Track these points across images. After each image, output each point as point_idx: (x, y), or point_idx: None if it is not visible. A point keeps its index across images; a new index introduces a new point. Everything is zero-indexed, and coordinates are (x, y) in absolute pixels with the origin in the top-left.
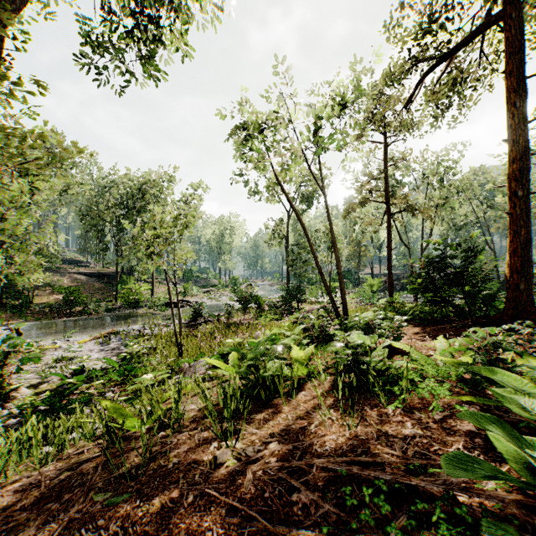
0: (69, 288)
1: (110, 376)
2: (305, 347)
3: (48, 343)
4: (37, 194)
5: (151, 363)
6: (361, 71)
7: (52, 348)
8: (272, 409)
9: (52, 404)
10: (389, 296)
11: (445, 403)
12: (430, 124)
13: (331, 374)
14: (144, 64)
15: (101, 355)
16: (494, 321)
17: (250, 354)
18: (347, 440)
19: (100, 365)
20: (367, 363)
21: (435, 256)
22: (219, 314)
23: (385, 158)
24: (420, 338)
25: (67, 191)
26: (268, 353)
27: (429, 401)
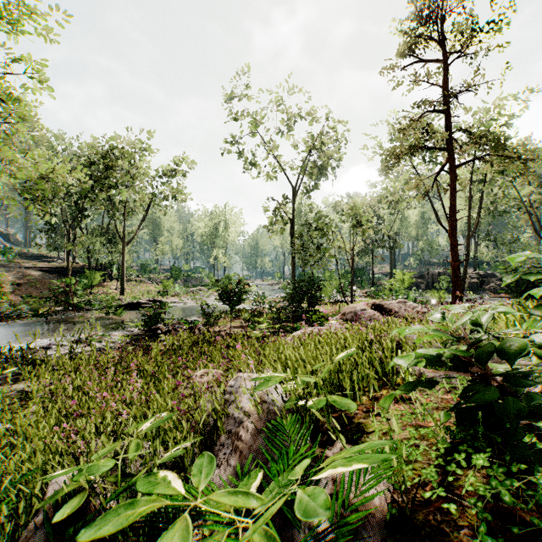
0: None
1: None
2: None
3: None
4: None
5: None
6: None
7: None
8: None
9: None
10: (455, 292)
11: None
12: None
13: None
14: None
15: None
16: None
17: None
18: None
19: None
20: None
21: None
22: (197, 319)
23: (446, 82)
24: None
25: None
26: None
27: None
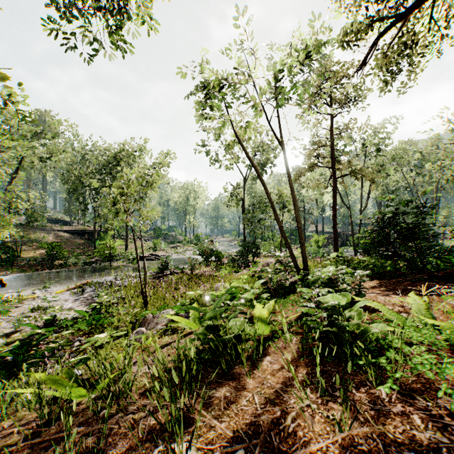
0: (51, 244)
1: (78, 326)
2: (264, 301)
3: (28, 293)
4: (24, 161)
5: (119, 313)
6: (320, 28)
7: (30, 298)
8: (234, 381)
9: (15, 357)
10: (335, 251)
11: (450, 383)
12: (380, 88)
13: (295, 334)
14: (112, 35)
15: (75, 305)
16: (450, 275)
17: (209, 314)
18: (342, 450)
19: (72, 314)
20: (343, 327)
21: (389, 212)
22: (184, 266)
23: (331, 128)
24: (379, 292)
25: (51, 158)
26: (228, 310)
27: (428, 379)
